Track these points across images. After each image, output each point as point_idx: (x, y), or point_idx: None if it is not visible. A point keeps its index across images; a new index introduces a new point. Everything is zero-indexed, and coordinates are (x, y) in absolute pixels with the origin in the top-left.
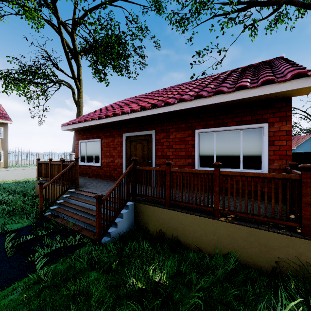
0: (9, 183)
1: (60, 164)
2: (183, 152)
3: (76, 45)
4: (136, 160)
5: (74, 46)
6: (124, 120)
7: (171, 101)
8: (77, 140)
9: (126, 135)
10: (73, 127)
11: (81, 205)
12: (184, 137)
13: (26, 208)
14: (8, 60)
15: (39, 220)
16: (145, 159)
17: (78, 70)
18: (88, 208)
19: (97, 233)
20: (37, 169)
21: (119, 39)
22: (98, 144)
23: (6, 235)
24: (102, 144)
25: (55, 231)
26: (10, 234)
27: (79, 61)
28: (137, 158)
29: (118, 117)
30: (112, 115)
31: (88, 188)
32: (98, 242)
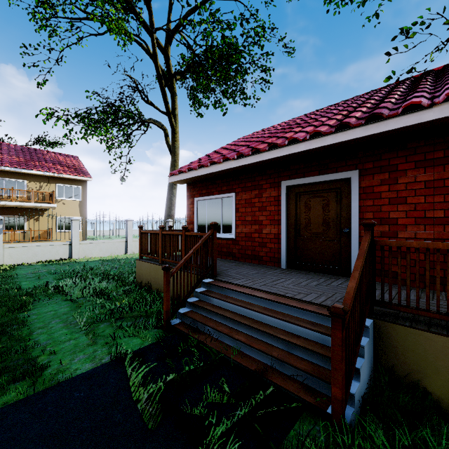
0: (94, 262)
1: (181, 235)
2: (440, 211)
3: (170, 66)
4: (374, 225)
5: (168, 68)
6: (291, 155)
7: (424, 101)
8: (190, 197)
9: (288, 183)
10: (189, 175)
11: (237, 312)
12: (441, 178)
13: (135, 306)
14: (87, 96)
15: (166, 334)
16: (331, 226)
17: (173, 102)
18: (256, 320)
19: (338, 399)
20: (139, 243)
21: (233, 46)
22: (230, 202)
23: (125, 364)
24: (238, 201)
25: (207, 363)
26: (130, 362)
27: (175, 88)
28: (375, 222)
29: (281, 150)
30: (267, 148)
31: (234, 277)
32: (342, 421)
